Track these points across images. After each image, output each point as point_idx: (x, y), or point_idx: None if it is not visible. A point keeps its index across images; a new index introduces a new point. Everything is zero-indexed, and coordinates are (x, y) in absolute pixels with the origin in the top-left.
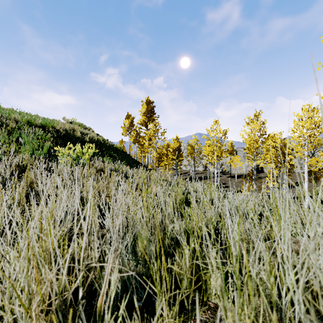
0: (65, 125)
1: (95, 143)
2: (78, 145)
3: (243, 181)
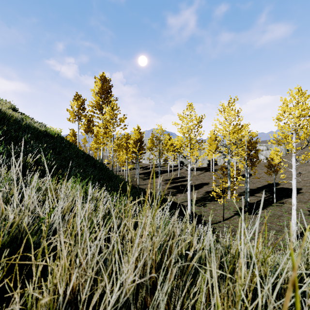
0: None
1: None
2: None
3: (201, 174)
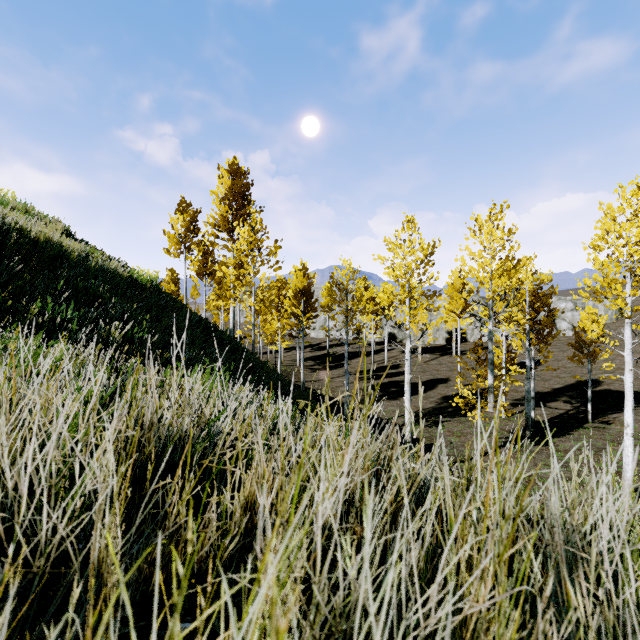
0: None
1: (38, 255)
2: None
3: (432, 361)
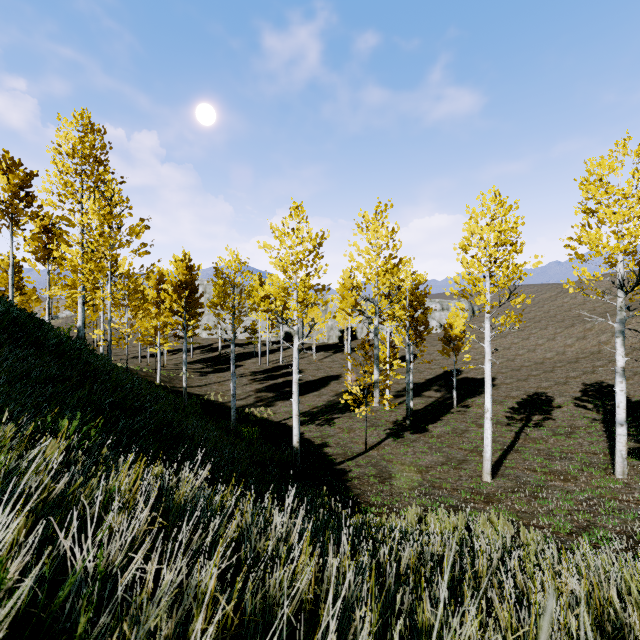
0: None
1: None
2: None
3: (326, 359)
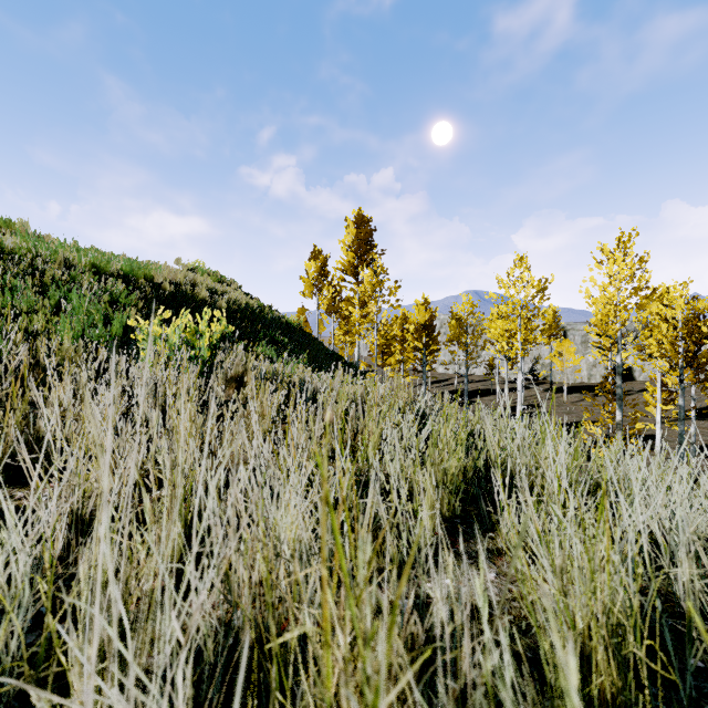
0: (177, 274)
1: (241, 312)
2: (185, 313)
3: (582, 402)
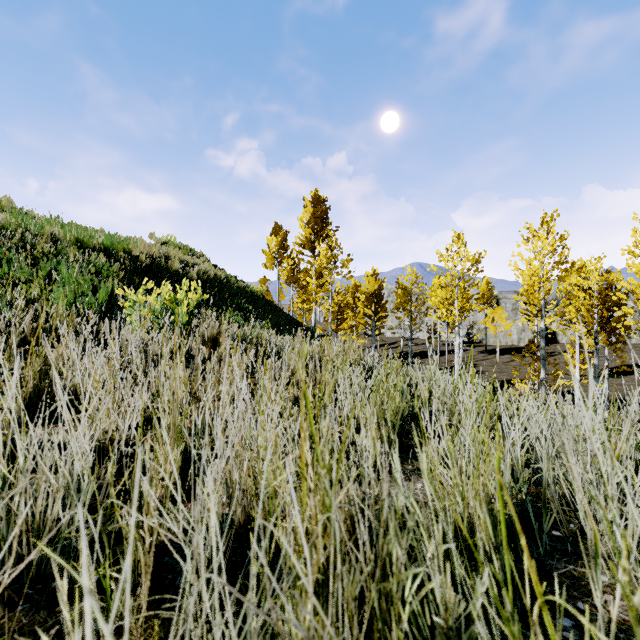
0: (152, 248)
1: (210, 282)
2: (166, 283)
3: (512, 362)
